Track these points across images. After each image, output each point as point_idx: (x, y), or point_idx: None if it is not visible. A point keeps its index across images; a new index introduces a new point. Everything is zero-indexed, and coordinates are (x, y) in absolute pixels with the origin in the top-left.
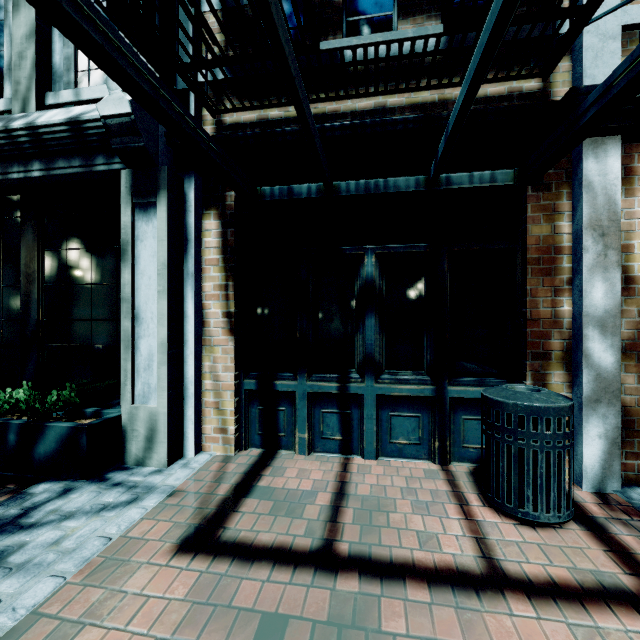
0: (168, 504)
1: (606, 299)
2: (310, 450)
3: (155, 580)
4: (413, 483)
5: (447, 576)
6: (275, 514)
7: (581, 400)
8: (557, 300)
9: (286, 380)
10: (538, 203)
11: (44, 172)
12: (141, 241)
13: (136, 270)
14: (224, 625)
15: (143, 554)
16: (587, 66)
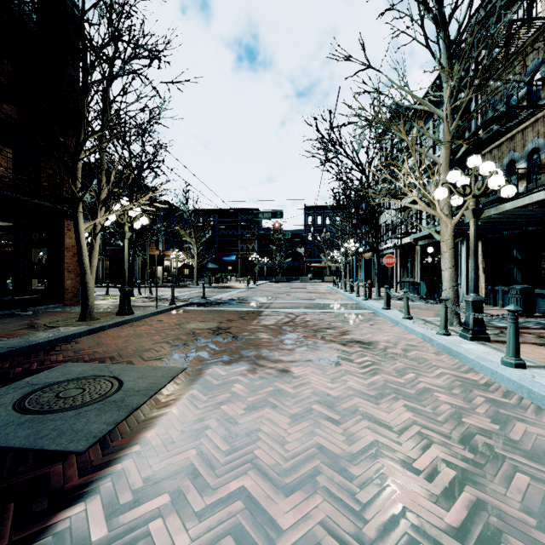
0: None
1: None
2: (502, 307)
3: None
4: None
5: None
6: None
7: None
8: None
9: (497, 286)
10: None
11: None
12: (462, 252)
13: (461, 258)
14: None
15: None
16: None
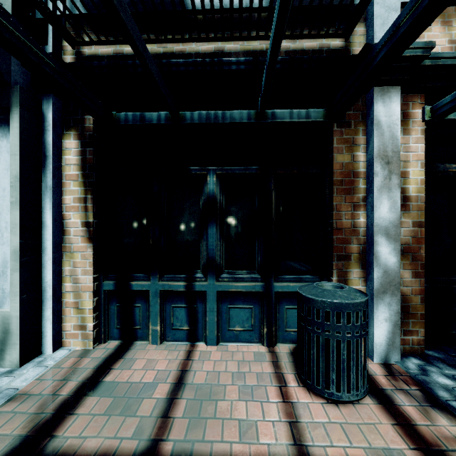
0: (4, 410)
1: (390, 213)
2: (162, 340)
3: None
4: (244, 366)
5: None
6: (111, 412)
7: (373, 292)
8: (355, 213)
9: (141, 280)
10: (341, 137)
11: None
12: None
13: None
14: None
15: None
16: (377, 30)
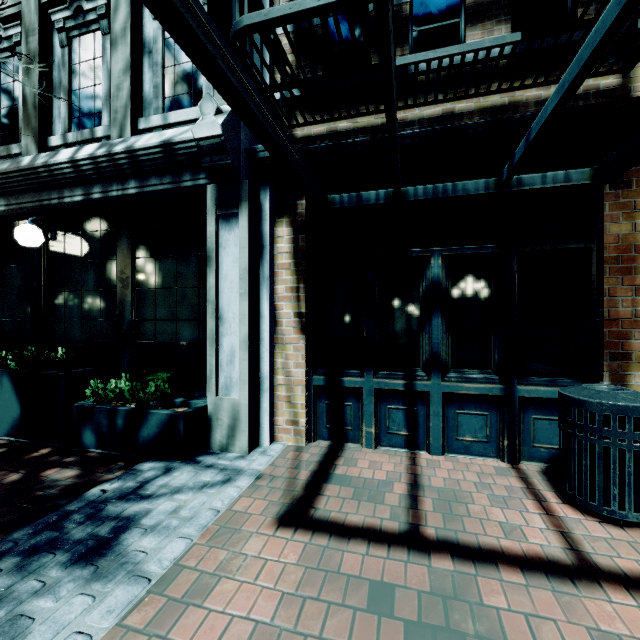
0: (258, 485)
1: None
2: (376, 444)
3: (266, 547)
4: (485, 479)
5: (537, 564)
6: (357, 499)
7: None
8: (638, 299)
9: (353, 377)
10: (617, 201)
11: (139, 189)
12: (224, 248)
13: (219, 275)
14: (337, 588)
15: (249, 525)
16: None
